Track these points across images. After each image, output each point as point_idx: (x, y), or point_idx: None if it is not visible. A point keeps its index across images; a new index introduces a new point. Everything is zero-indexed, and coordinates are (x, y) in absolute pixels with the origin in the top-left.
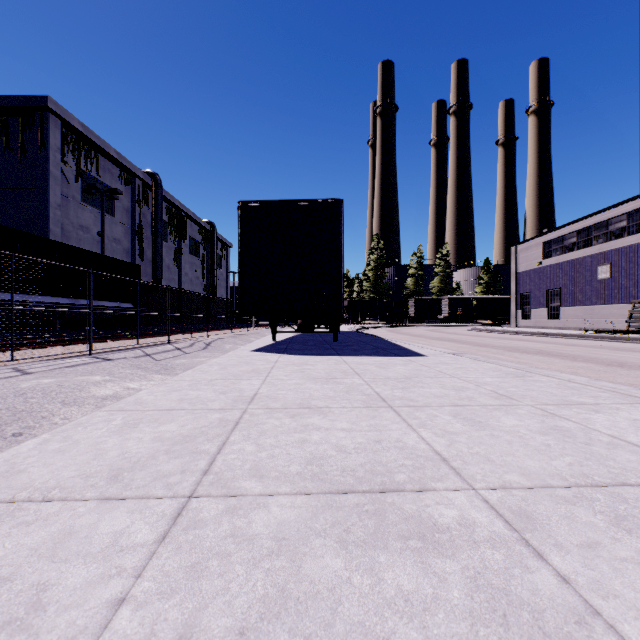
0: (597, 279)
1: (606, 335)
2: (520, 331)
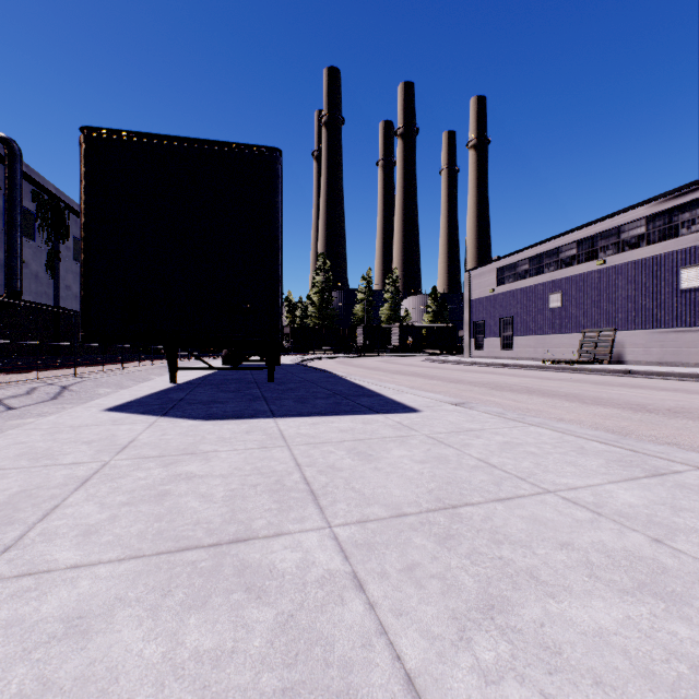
0: (549, 308)
1: (567, 366)
2: (479, 362)
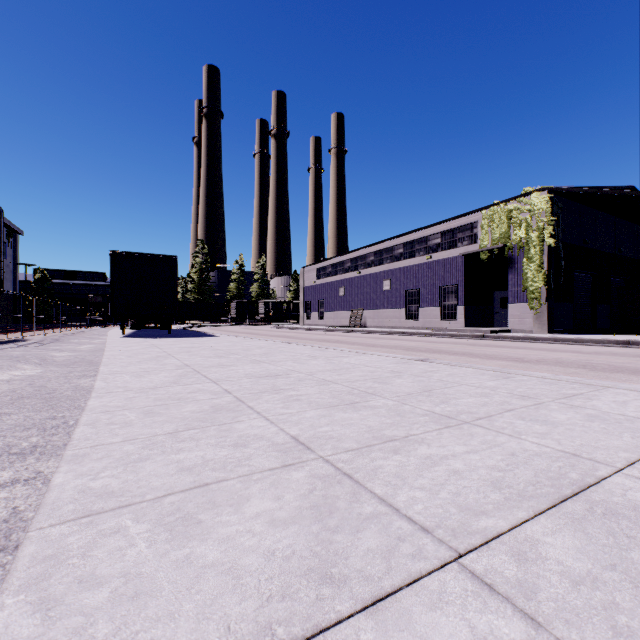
0: (339, 295)
1: (333, 328)
2: (299, 327)
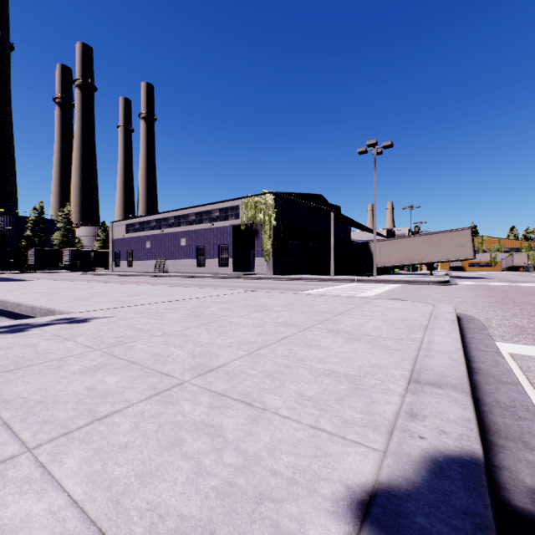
0: (146, 248)
1: (140, 274)
2: (108, 274)
